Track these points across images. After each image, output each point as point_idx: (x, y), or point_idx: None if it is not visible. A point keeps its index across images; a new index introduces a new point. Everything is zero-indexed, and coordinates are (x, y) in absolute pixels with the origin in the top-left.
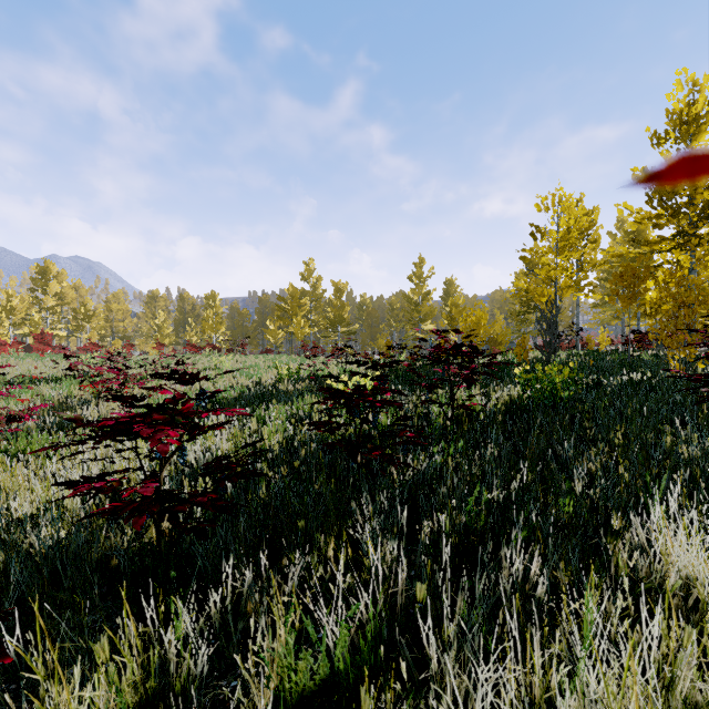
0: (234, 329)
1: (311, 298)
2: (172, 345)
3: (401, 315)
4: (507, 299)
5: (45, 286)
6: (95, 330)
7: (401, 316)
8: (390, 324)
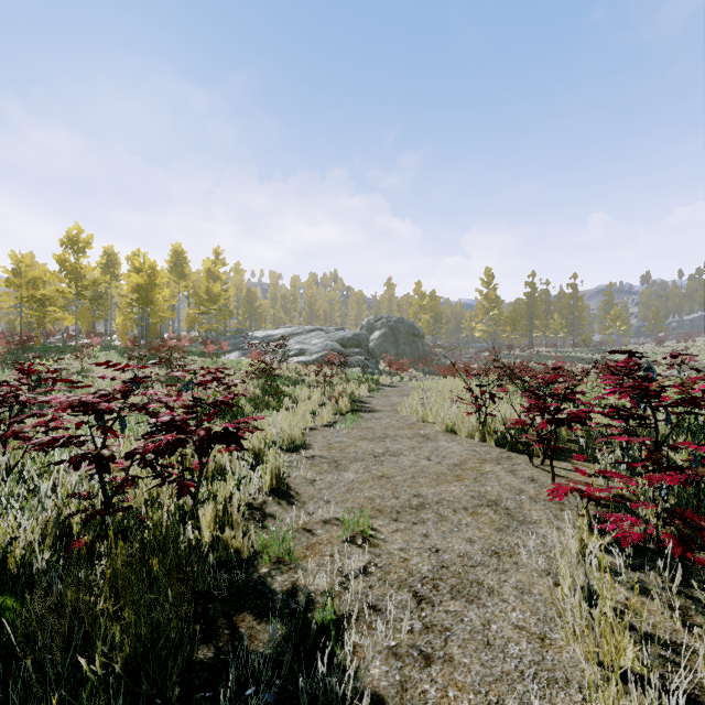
0: None
1: None
2: None
3: None
4: None
5: None
6: None
7: None
8: None
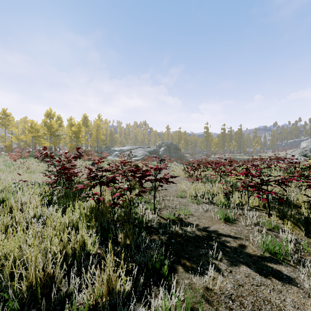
0: None
1: None
2: None
3: None
4: None
5: None
6: None
7: None
8: None
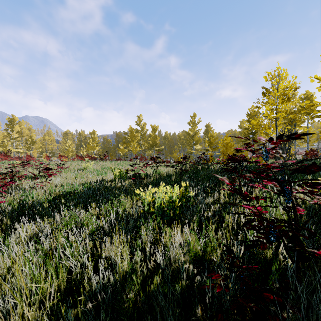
0: (104, 148)
1: (141, 133)
2: (75, 156)
3: (184, 141)
4: (235, 134)
5: (12, 127)
6: (36, 149)
7: (184, 142)
8: (179, 146)
